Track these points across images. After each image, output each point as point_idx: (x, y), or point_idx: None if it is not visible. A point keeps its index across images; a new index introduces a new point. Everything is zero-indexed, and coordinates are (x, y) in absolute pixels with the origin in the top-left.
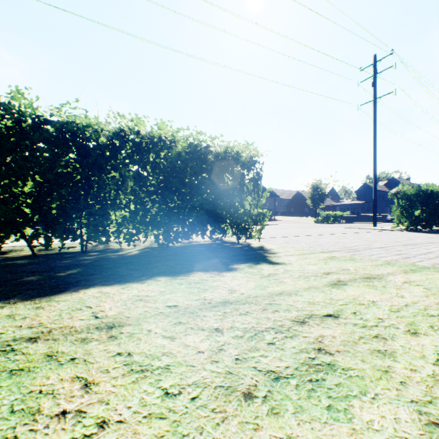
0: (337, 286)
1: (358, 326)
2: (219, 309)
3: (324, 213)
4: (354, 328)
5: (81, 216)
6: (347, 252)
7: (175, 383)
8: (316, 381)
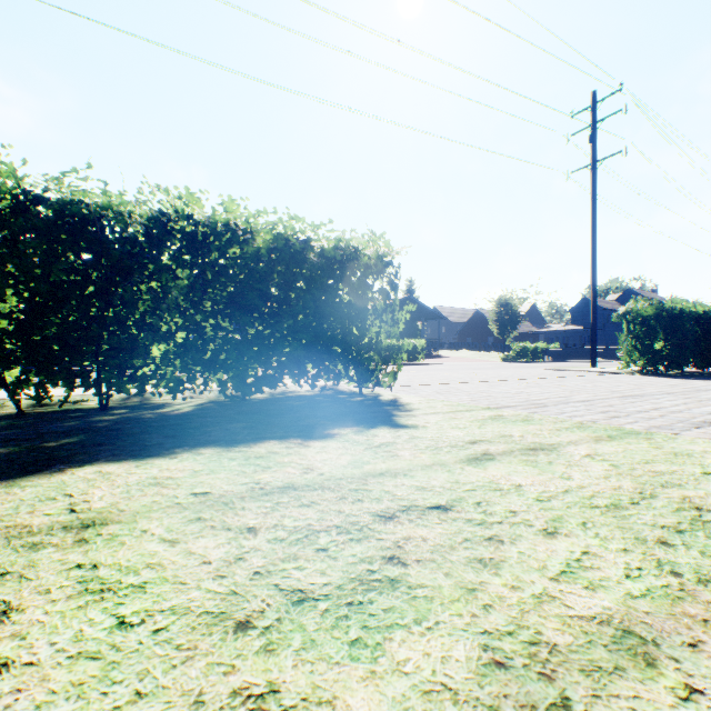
0: (478, 462)
1: (472, 522)
2: (271, 497)
3: (517, 346)
4: (465, 526)
5: (95, 351)
6: (525, 409)
7: (143, 608)
8: (358, 605)
